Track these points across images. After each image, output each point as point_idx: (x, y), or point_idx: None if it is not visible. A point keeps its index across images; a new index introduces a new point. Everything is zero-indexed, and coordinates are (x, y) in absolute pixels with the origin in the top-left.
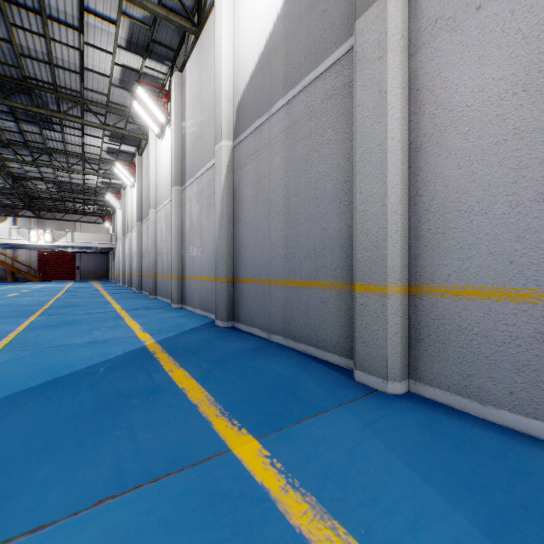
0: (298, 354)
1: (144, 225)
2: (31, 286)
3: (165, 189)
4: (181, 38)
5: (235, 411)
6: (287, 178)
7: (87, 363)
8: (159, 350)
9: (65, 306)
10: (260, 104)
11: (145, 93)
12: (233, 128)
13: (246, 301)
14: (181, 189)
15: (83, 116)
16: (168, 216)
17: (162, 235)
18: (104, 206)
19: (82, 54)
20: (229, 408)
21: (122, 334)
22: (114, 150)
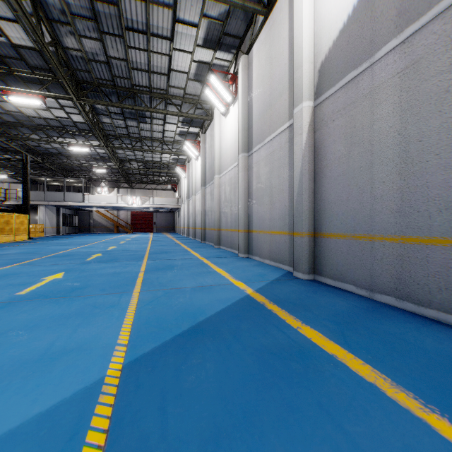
0: (430, 321)
1: (207, 189)
2: (128, 236)
3: (229, 158)
4: (247, 25)
5: (443, 407)
6: (403, 124)
7: (212, 309)
8: (265, 301)
9: (160, 252)
10: (355, 55)
11: (217, 79)
12: (314, 89)
13: (333, 256)
14: (247, 156)
15: (166, 109)
16: (233, 179)
17: (226, 195)
18: (172, 177)
19: (171, 59)
20: (426, 399)
21: (219, 280)
22: (184, 132)
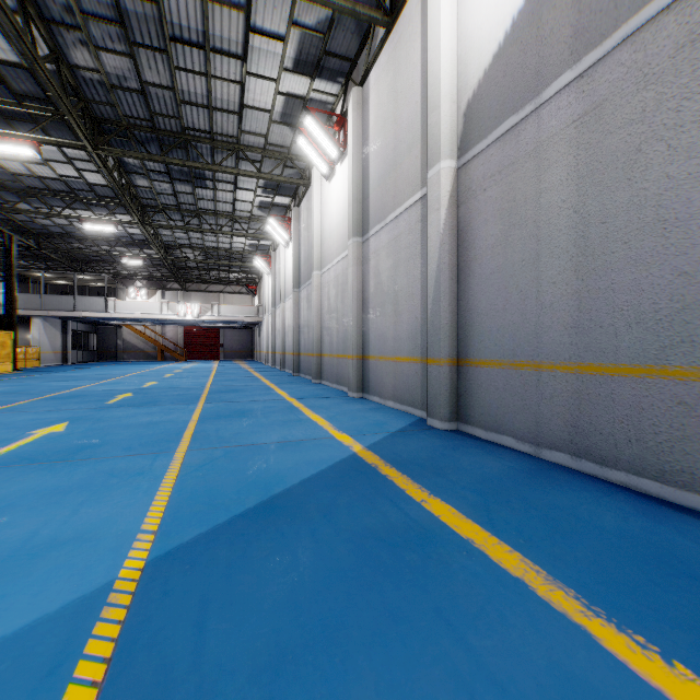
0: (617, 488)
1: (302, 292)
2: (179, 365)
3: (335, 244)
4: (361, 41)
5: (614, 609)
6: (581, 197)
7: (296, 475)
8: (380, 462)
9: (226, 391)
10: (516, 93)
11: (315, 122)
12: (457, 141)
13: (484, 394)
14: (361, 241)
15: (237, 167)
16: (340, 278)
17: (331, 302)
18: (250, 274)
19: (243, 88)
20: (592, 598)
21: (314, 433)
22: (266, 203)
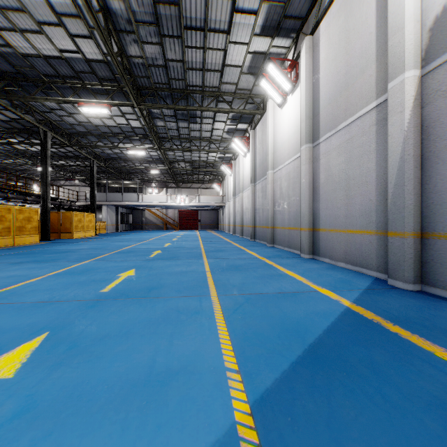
0: None
1: (257, 185)
2: (177, 233)
3: (286, 151)
4: (312, 3)
5: None
6: None
7: (315, 325)
8: (378, 318)
9: (215, 250)
10: None
11: (275, 67)
12: (420, 54)
13: None
14: (312, 146)
15: (216, 107)
16: (291, 174)
17: (282, 191)
18: (217, 176)
19: (226, 53)
20: None
21: (299, 286)
22: (232, 129)
